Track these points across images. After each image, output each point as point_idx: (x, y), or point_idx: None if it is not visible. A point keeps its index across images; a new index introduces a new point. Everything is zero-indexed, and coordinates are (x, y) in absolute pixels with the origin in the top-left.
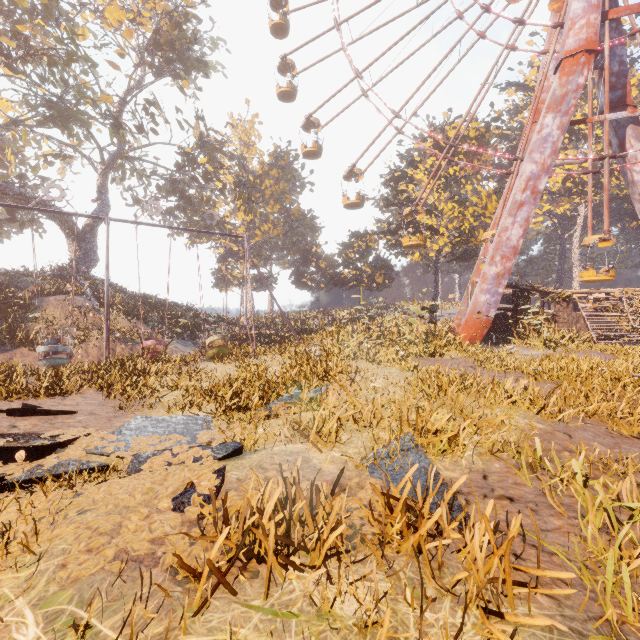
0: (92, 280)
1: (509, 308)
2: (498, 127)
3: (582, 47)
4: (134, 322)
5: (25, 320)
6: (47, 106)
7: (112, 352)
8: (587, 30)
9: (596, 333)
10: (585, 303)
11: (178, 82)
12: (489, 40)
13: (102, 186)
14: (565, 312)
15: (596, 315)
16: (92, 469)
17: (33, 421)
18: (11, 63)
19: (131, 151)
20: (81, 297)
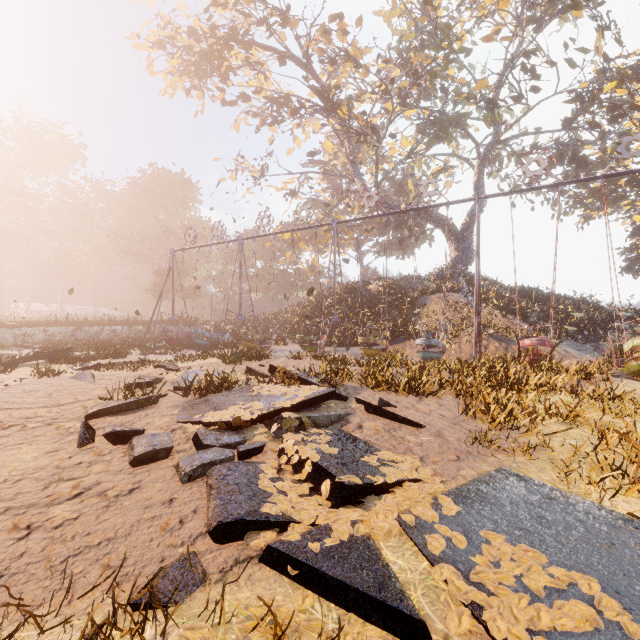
0: (468, 277)
1: None
2: None
3: None
4: (509, 318)
5: (414, 316)
6: (432, 126)
7: (484, 350)
8: None
9: None
10: None
11: (566, 18)
12: None
13: (478, 181)
14: None
15: None
16: (382, 606)
17: (378, 424)
18: (406, 102)
19: (507, 130)
20: (457, 293)
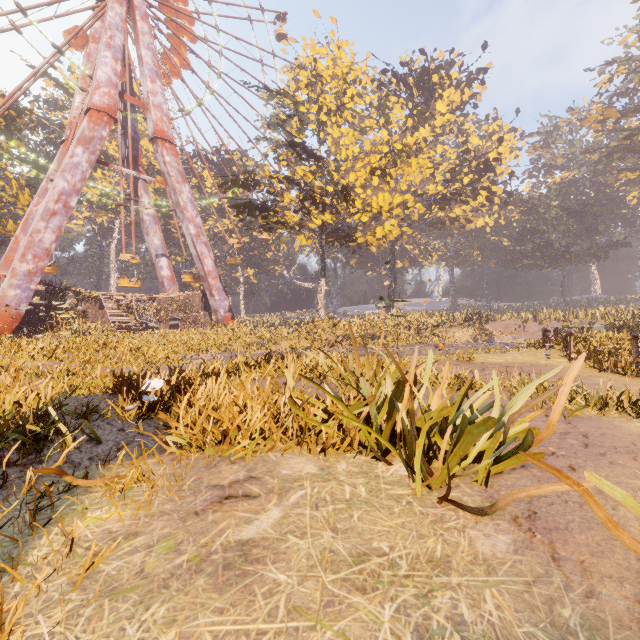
0: None
1: (43, 304)
2: (33, 120)
3: (106, 109)
4: None
5: None
6: None
7: None
8: (109, 99)
9: (115, 325)
10: (109, 303)
11: None
12: (21, 34)
13: None
14: (94, 309)
15: (117, 312)
16: None
17: None
18: None
19: None
20: None
